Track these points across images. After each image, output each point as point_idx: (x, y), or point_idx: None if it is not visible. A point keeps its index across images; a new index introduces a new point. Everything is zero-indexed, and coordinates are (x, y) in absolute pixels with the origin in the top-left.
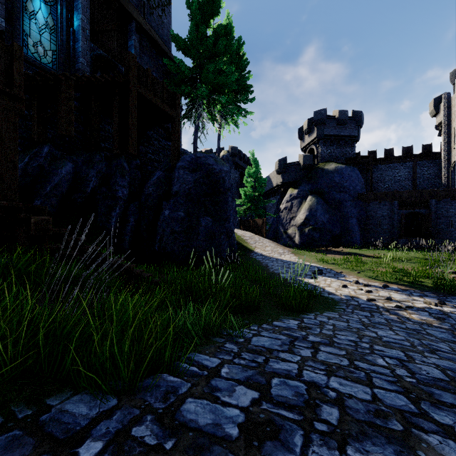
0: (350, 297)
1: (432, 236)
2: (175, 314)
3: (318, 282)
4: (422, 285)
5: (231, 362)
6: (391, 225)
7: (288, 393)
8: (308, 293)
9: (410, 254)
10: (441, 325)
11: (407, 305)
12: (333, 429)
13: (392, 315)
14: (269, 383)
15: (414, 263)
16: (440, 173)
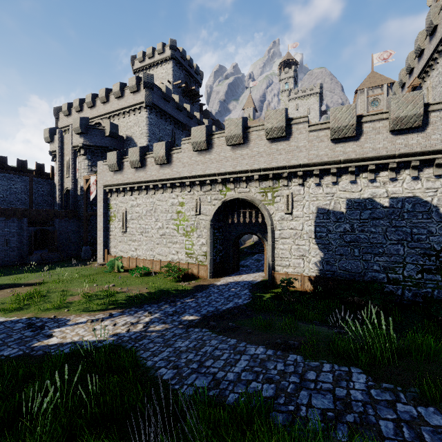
0: (116, 335)
1: (57, 250)
2: (135, 439)
3: (65, 338)
4: (121, 303)
5: (232, 390)
6: (20, 242)
7: (251, 375)
8: (89, 352)
9: (61, 272)
10: (170, 326)
11: (144, 322)
12: (264, 369)
13: (153, 333)
14: (246, 379)
15: (78, 282)
16: (52, 192)
